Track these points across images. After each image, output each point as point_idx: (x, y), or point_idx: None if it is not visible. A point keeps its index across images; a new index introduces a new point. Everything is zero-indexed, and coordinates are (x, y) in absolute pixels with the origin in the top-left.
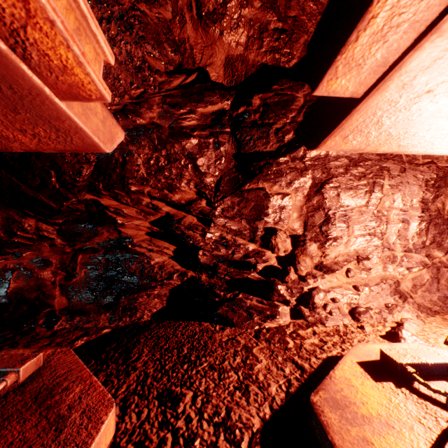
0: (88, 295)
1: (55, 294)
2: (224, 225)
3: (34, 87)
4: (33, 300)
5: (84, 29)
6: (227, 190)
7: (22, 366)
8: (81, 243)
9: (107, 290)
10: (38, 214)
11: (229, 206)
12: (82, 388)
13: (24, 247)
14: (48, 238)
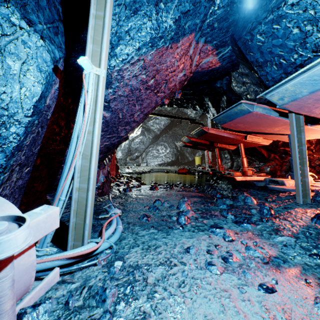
0: (284, 173)
1: (277, 172)
2: (318, 154)
3: (256, 143)
4: (273, 172)
5: (259, 138)
6: (317, 143)
7: (262, 173)
8: (283, 160)
9: (288, 172)
10: (272, 153)
11: (318, 148)
12: (266, 176)
13: (272, 160)
14: (276, 158)
